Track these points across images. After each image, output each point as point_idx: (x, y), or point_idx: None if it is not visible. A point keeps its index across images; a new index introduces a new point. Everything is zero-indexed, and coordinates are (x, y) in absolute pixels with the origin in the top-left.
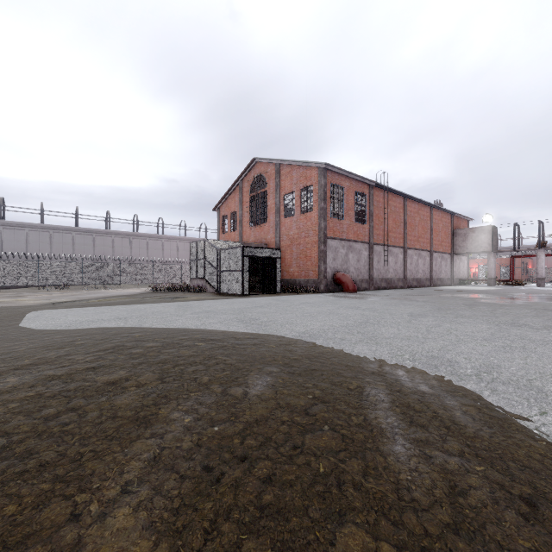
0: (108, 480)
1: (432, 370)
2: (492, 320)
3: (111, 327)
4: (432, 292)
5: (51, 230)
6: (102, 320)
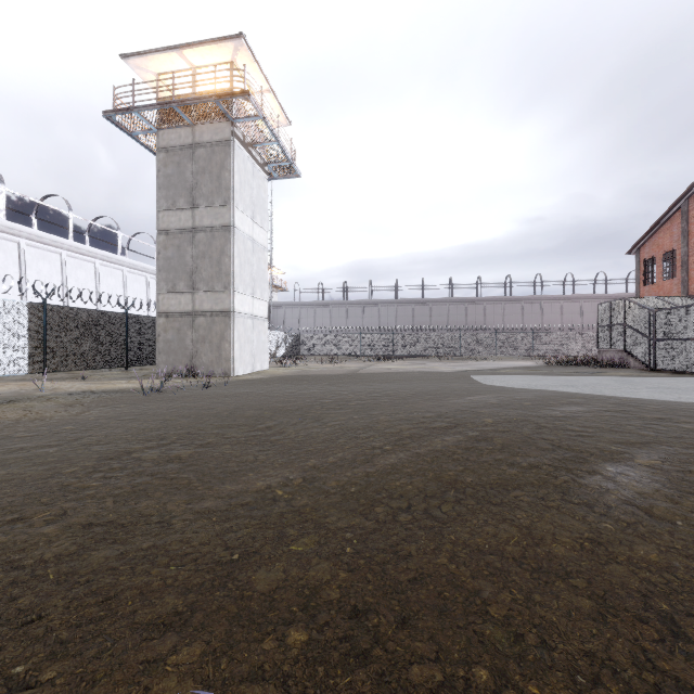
0: None
1: None
2: None
3: (573, 391)
4: None
5: (430, 303)
6: (551, 385)
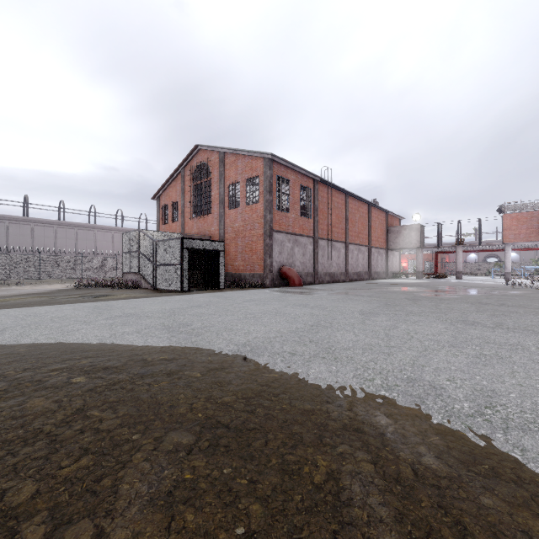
0: None
1: (420, 408)
2: (442, 317)
3: None
4: (373, 286)
5: None
6: None
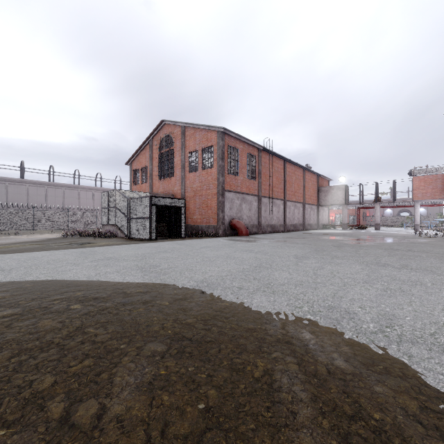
0: None
1: (336, 327)
2: (360, 260)
3: None
4: (306, 235)
5: None
6: None
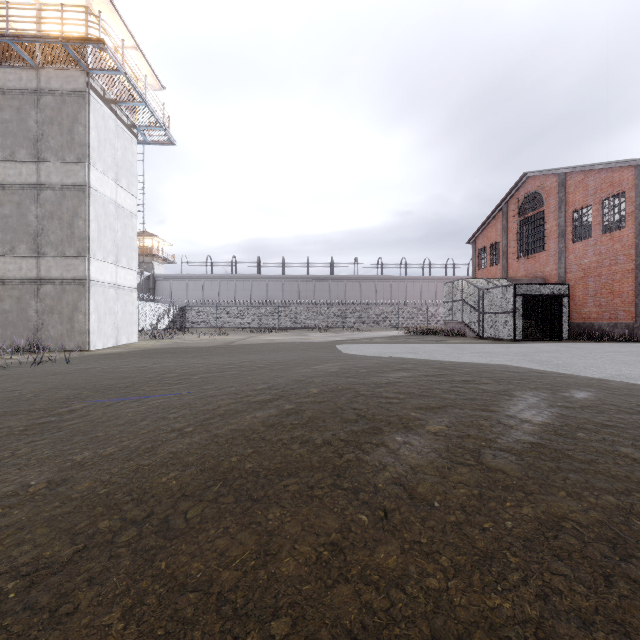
0: (509, 406)
1: None
2: None
3: (412, 357)
4: None
5: (314, 280)
6: (398, 352)
